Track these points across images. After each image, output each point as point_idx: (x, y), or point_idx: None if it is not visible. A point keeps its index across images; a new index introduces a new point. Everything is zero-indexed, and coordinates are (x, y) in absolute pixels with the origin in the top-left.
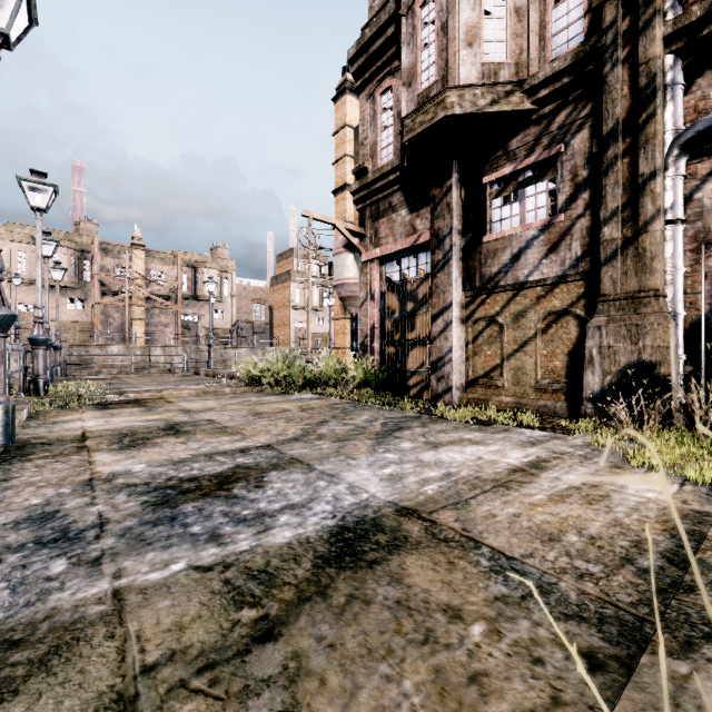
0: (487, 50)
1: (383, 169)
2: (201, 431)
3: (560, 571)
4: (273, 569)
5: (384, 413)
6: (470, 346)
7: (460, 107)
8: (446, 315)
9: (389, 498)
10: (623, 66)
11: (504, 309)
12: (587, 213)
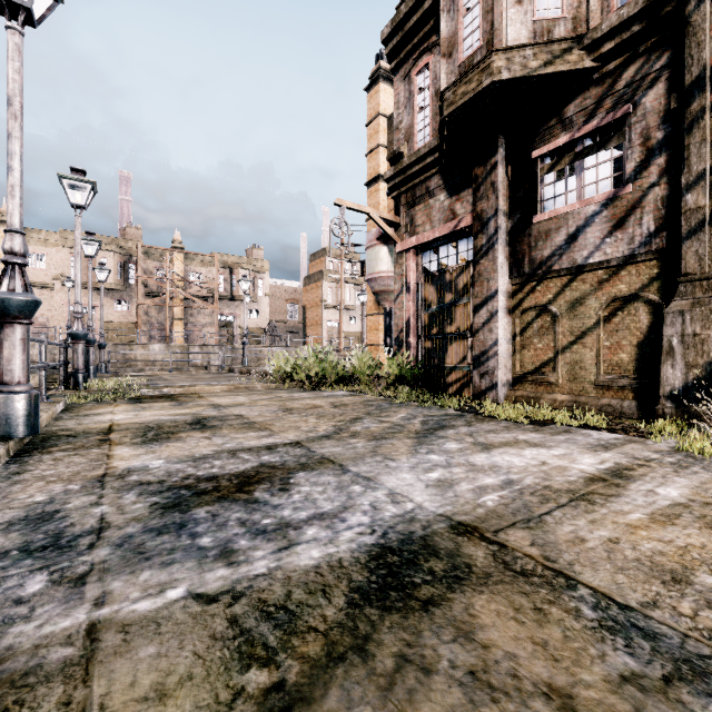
0: (539, 6)
1: (419, 152)
2: (228, 426)
3: (709, 634)
4: (294, 604)
5: (422, 410)
6: (517, 339)
7: (508, 71)
8: (490, 305)
9: (440, 510)
10: (711, 1)
11: (558, 297)
12: (663, 180)
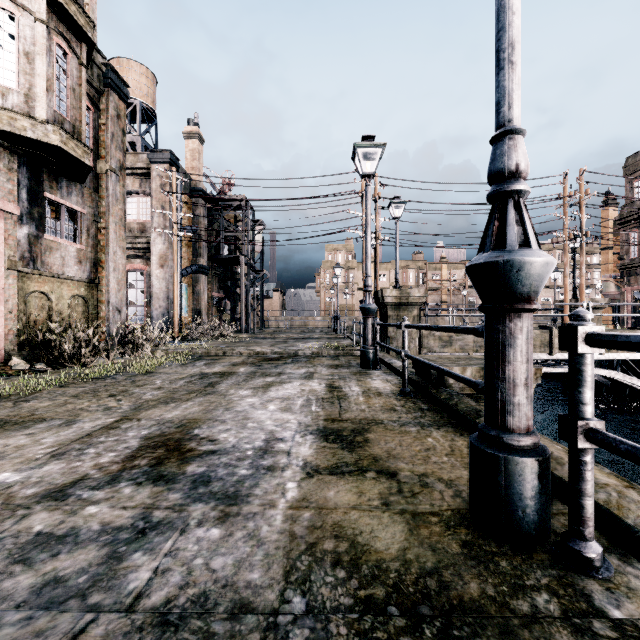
0: None
1: (632, 262)
2: None
3: None
4: None
5: None
6: None
7: None
8: None
9: None
10: None
11: None
12: None
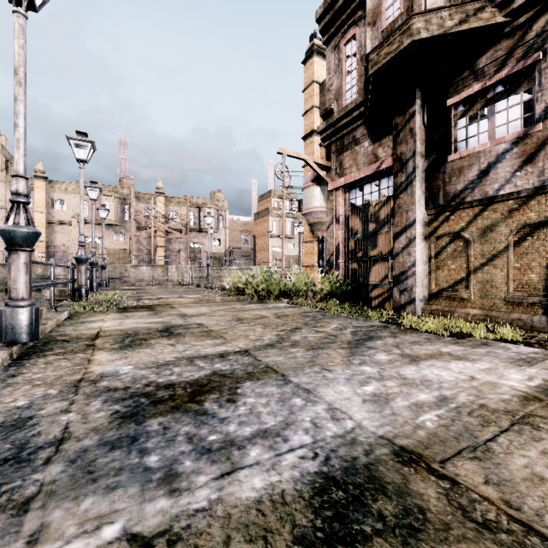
0: None
1: (347, 107)
2: (190, 333)
3: None
4: None
5: (351, 321)
6: (432, 261)
7: (426, 31)
8: (409, 232)
9: (380, 431)
10: None
11: (470, 225)
12: None
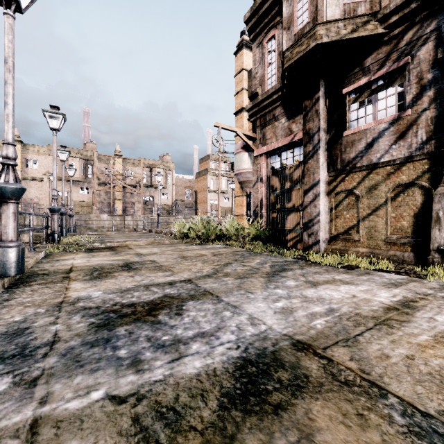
0: None
1: (269, 92)
2: (145, 268)
3: None
4: (180, 406)
5: (271, 258)
6: (332, 211)
7: (327, 37)
8: (315, 189)
9: (284, 331)
10: None
11: (360, 184)
12: (432, 106)
